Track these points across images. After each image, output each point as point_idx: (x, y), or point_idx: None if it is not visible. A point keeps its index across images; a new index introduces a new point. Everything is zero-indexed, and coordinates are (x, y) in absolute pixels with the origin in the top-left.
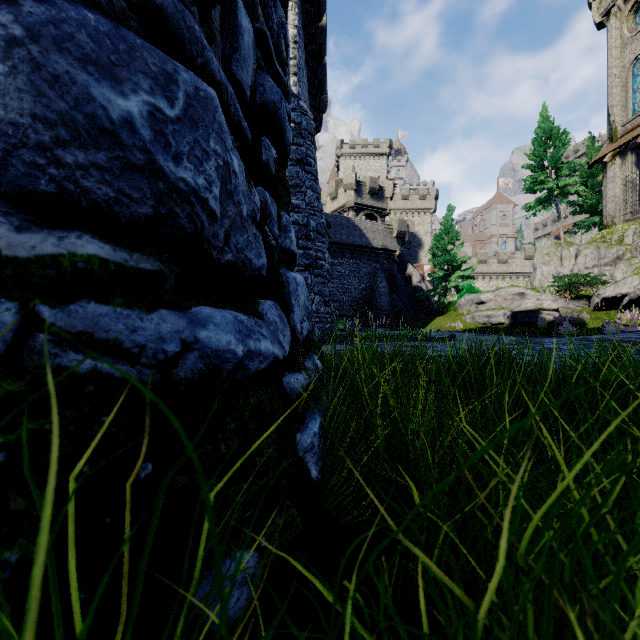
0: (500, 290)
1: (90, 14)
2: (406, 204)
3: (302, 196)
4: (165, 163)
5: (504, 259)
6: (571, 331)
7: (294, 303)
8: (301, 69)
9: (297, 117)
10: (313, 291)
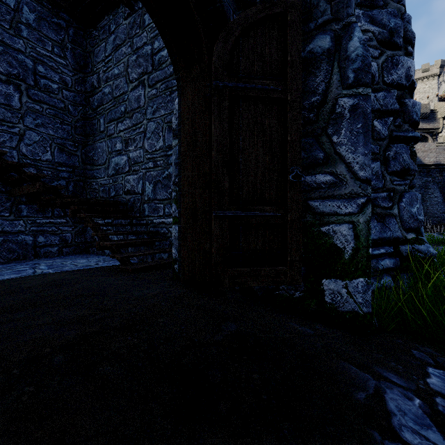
0: None
1: (407, 195)
2: None
3: None
4: (418, 217)
5: None
6: None
7: (423, 236)
8: None
9: None
10: None
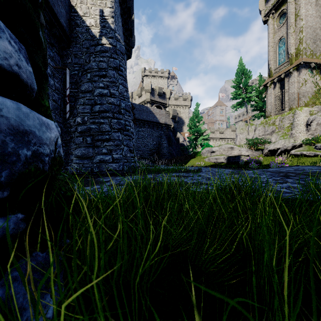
0: (222, 145)
1: None
2: (176, 102)
3: (116, 88)
4: None
5: (222, 131)
6: (255, 166)
7: None
8: (117, 15)
9: (114, 42)
10: (123, 144)
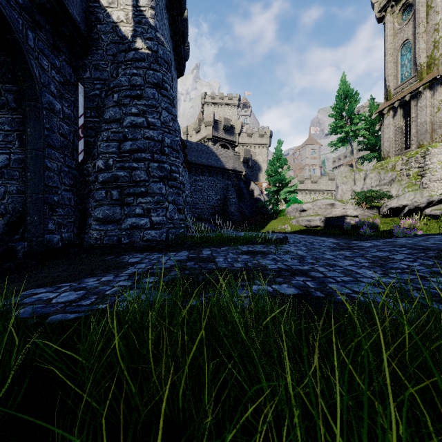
0: (317, 201)
1: None
2: (250, 140)
3: (158, 115)
4: None
5: (315, 180)
6: (369, 232)
7: None
8: (159, 6)
9: (154, 46)
10: (167, 200)
